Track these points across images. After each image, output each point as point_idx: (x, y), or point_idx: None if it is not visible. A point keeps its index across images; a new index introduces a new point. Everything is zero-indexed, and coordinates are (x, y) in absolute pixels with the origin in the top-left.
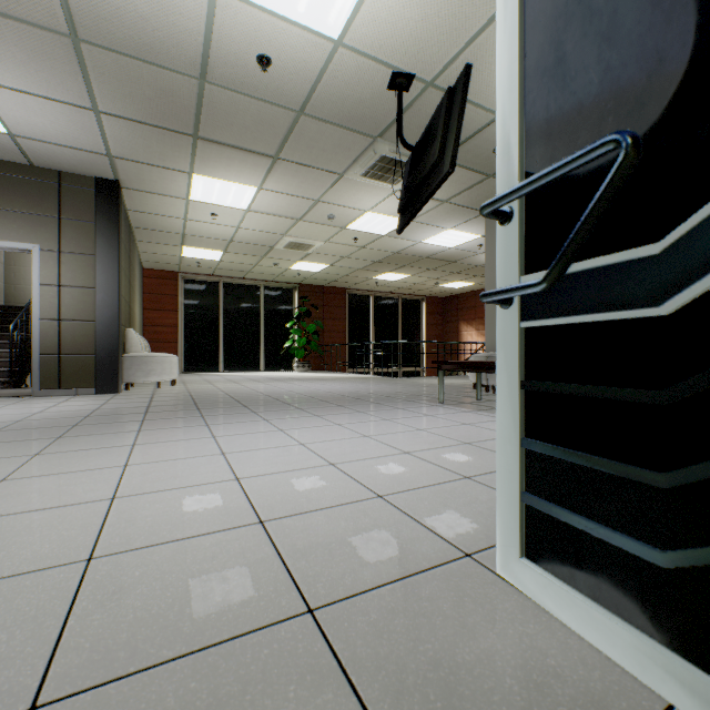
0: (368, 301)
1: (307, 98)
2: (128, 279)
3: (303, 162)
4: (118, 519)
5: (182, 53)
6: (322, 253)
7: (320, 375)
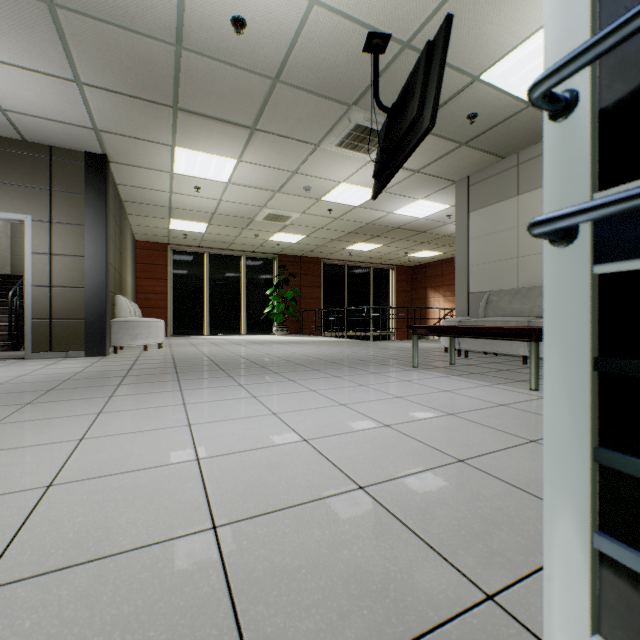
0: (342, 270)
1: (283, 63)
2: (118, 248)
3: (280, 133)
4: (41, 519)
5: (157, 17)
6: (299, 224)
7: (297, 338)
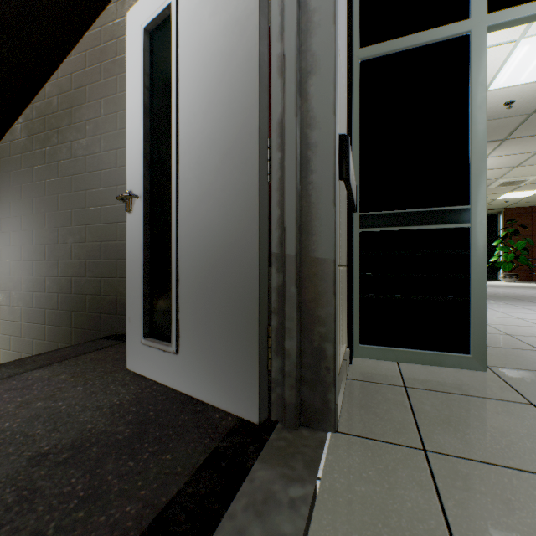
0: None
1: None
2: None
3: (527, 135)
4: None
5: None
6: (534, 183)
7: (530, 285)
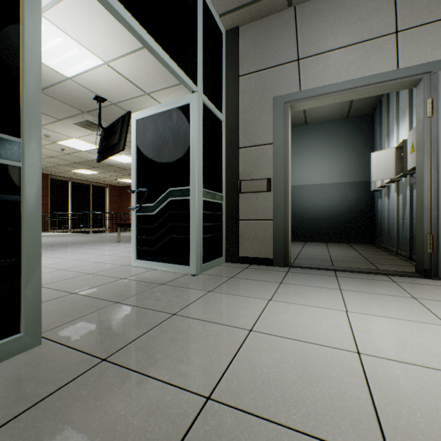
0: (67, 184)
1: (46, 87)
2: None
3: None
4: None
5: None
6: None
7: None
